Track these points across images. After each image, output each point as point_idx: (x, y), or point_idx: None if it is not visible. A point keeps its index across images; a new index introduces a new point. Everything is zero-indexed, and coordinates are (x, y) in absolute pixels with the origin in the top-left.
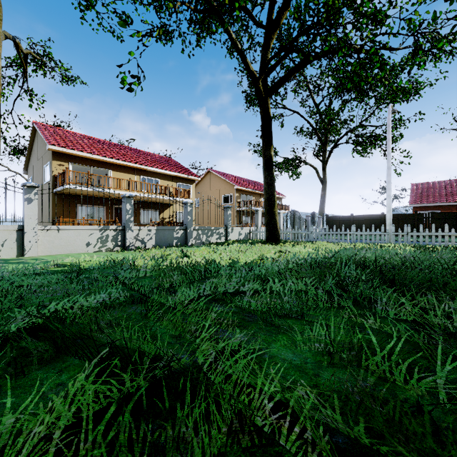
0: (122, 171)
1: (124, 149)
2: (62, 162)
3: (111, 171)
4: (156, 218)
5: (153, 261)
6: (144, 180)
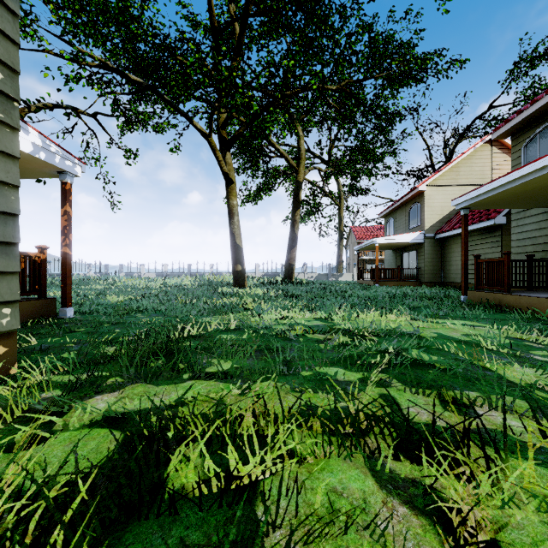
0: None
1: None
2: None
3: None
4: None
5: None
6: None
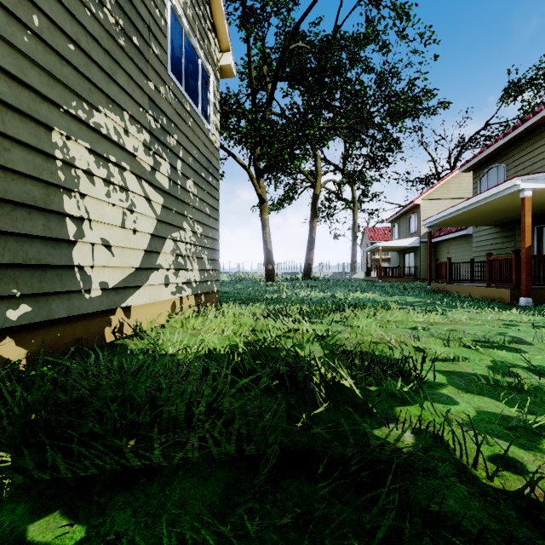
0: None
1: None
2: None
3: None
4: None
5: None
6: None
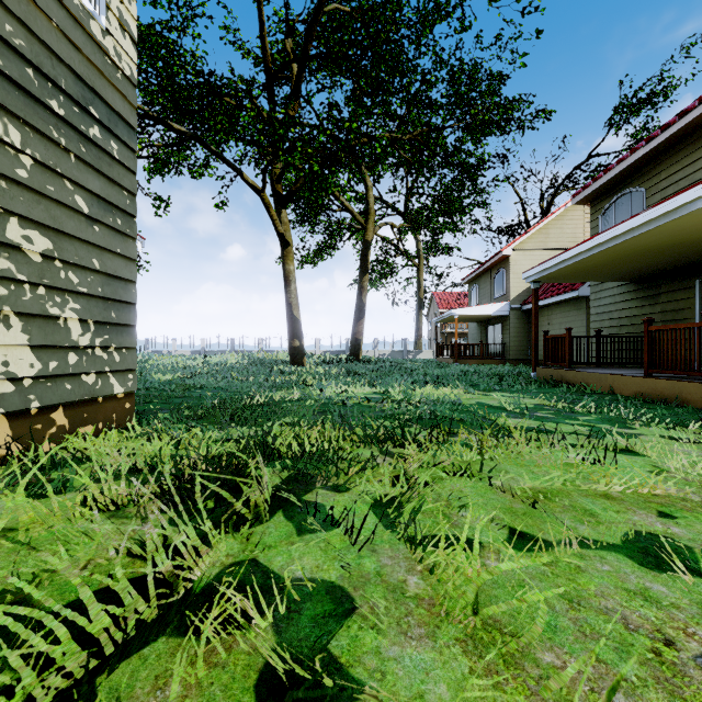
0: None
1: None
2: None
3: None
4: None
5: None
6: None
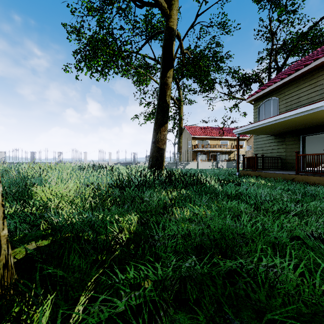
0: (213, 140)
1: (213, 129)
2: (194, 140)
3: (209, 140)
4: (227, 158)
5: (226, 169)
6: (222, 143)
